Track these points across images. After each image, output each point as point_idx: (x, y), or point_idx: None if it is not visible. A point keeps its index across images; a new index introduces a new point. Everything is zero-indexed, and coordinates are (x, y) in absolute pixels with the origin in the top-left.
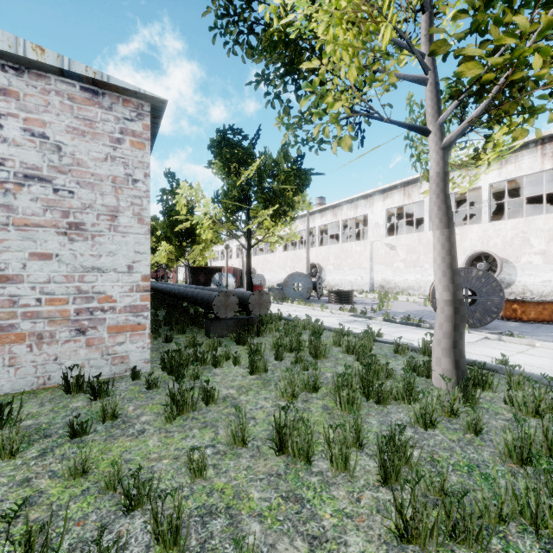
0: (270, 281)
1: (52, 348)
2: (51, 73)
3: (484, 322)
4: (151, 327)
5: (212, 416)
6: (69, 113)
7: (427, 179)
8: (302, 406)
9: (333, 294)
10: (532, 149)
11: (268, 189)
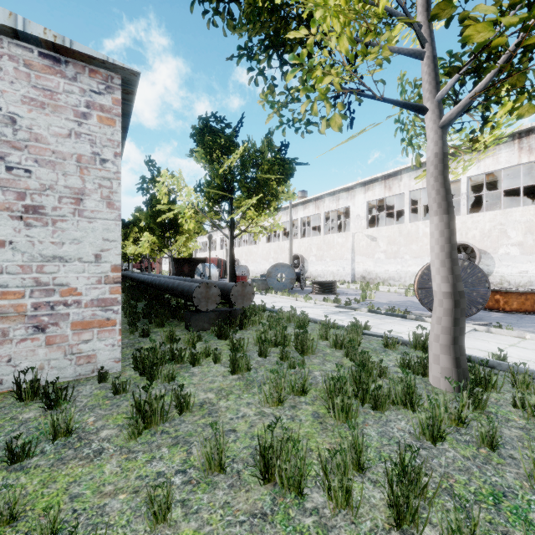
0: (254, 272)
1: (4, 348)
2: (3, 34)
3: (469, 313)
4: (128, 321)
5: (185, 429)
6: (25, 81)
7: (419, 164)
8: (290, 413)
9: (316, 284)
10: (510, 143)
11: (251, 179)
